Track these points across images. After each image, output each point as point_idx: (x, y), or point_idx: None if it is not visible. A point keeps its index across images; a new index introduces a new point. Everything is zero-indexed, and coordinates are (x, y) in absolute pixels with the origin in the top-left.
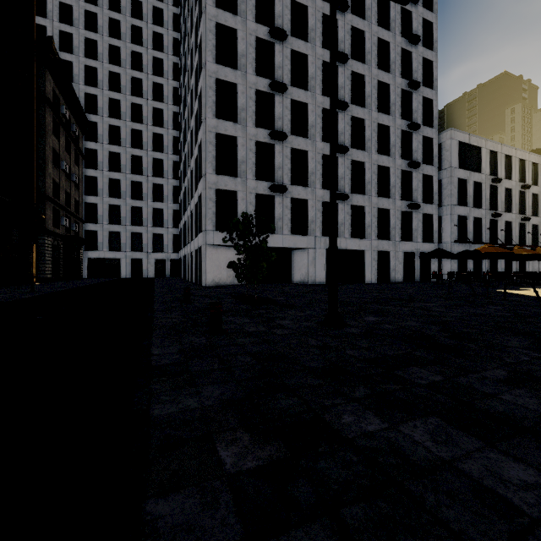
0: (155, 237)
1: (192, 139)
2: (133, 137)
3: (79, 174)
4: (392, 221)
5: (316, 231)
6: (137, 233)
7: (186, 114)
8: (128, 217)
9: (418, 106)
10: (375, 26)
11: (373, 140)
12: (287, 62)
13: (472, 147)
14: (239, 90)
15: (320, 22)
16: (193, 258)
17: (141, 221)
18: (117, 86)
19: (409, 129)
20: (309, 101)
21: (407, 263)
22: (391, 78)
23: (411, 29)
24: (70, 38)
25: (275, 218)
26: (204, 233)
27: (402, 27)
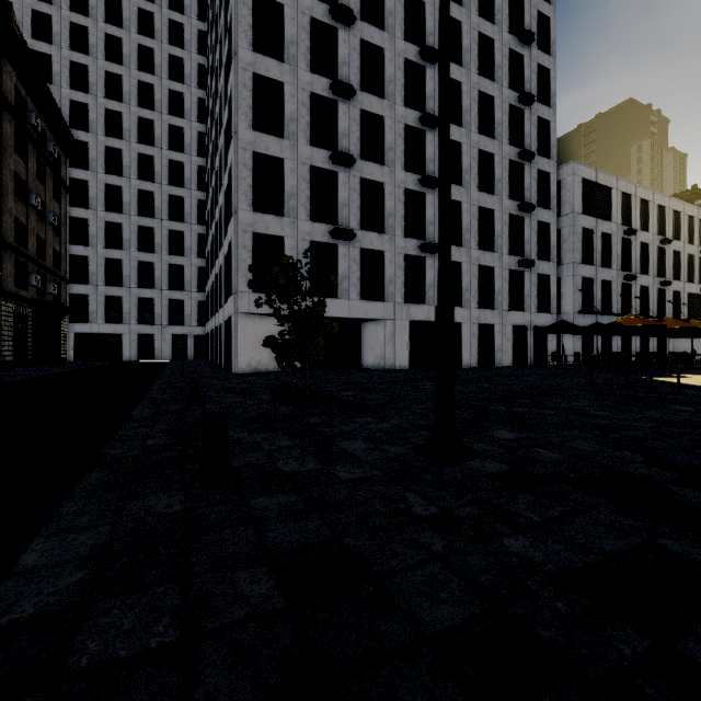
0: (172, 304)
1: (221, 166)
2: (141, 165)
3: (61, 214)
4: (498, 284)
5: (396, 295)
6: (146, 299)
7: (214, 131)
8: (134, 276)
9: (532, 128)
10: (476, 16)
11: (472, 172)
12: (356, 56)
13: (599, 187)
14: (287, 91)
15: (402, 4)
16: (223, 332)
17: (152, 281)
18: (118, 93)
19: (520, 160)
20: (386, 114)
21: (516, 340)
22: (497, 88)
23: (522, 24)
24: (48, 21)
25: (338, 276)
26: (236, 297)
27: (511, 21)
